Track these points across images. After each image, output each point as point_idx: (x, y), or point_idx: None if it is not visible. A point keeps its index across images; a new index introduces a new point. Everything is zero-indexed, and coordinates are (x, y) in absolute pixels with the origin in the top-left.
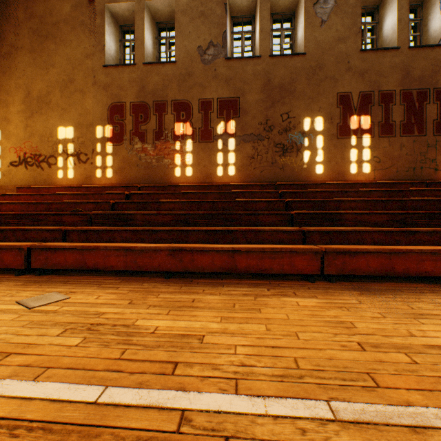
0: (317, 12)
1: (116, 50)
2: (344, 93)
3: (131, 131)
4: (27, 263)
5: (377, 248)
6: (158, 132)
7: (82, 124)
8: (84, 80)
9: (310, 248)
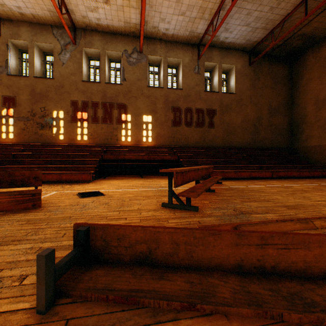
0: (60, 58)
1: None
2: (74, 100)
3: None
4: None
5: None
6: None
7: None
8: None
9: None
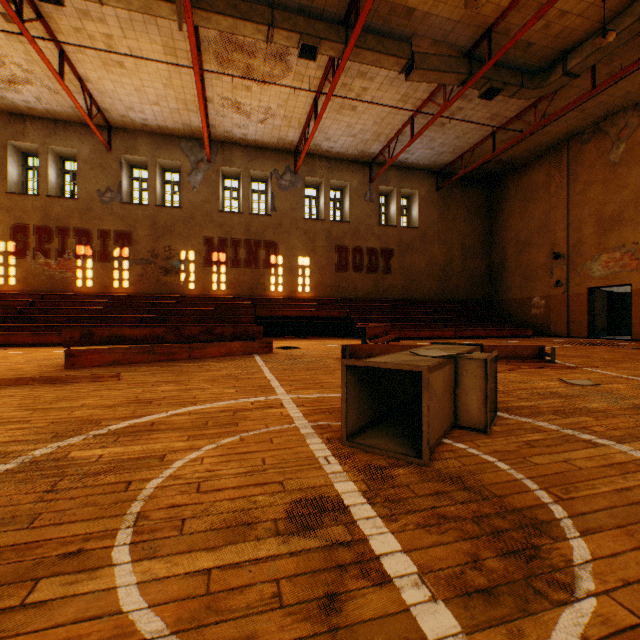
0: (191, 181)
1: (19, 175)
2: (209, 237)
3: (35, 249)
4: None
5: None
6: (61, 251)
7: None
8: None
9: None
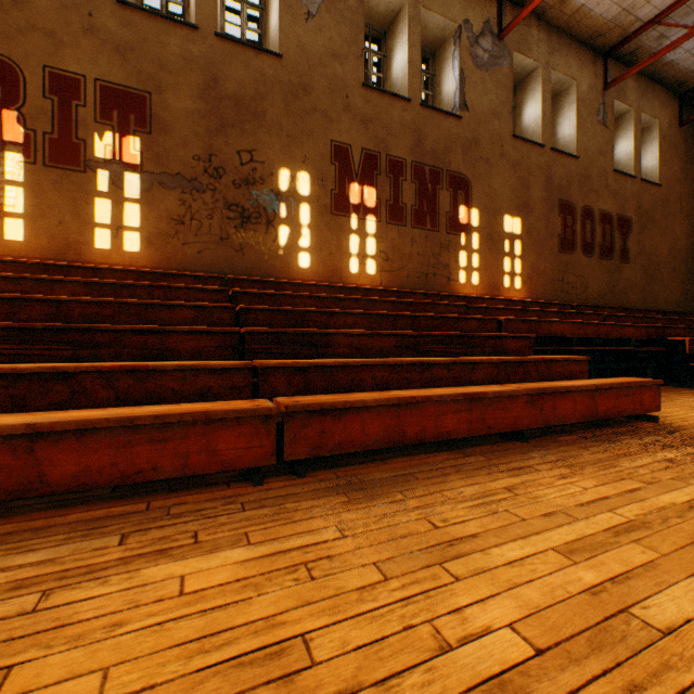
0: None
1: None
2: (341, 143)
3: None
4: None
5: (379, 398)
6: None
7: None
8: None
9: (254, 408)
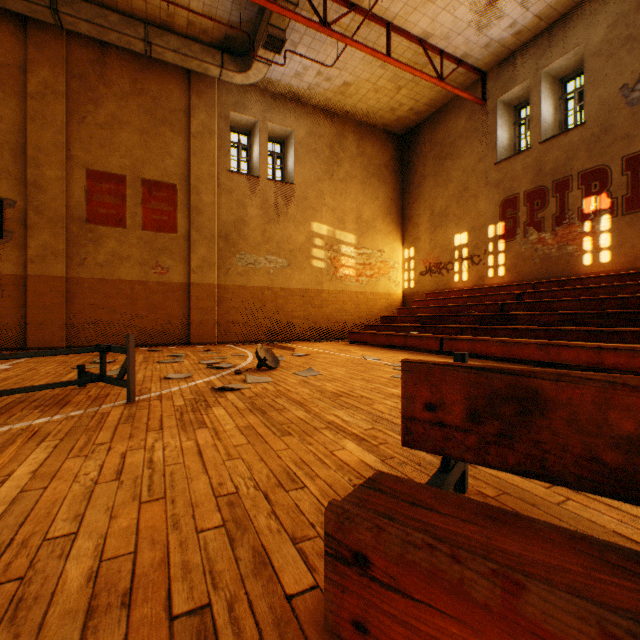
0: None
1: (509, 137)
2: None
3: (524, 223)
4: (440, 347)
5: None
6: (557, 216)
7: (474, 227)
8: (476, 185)
9: None
